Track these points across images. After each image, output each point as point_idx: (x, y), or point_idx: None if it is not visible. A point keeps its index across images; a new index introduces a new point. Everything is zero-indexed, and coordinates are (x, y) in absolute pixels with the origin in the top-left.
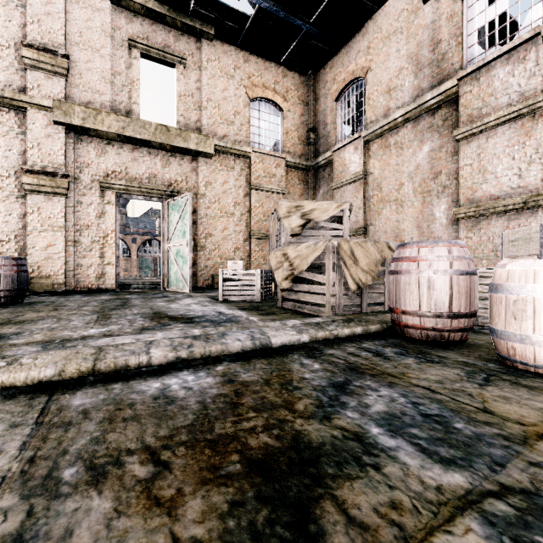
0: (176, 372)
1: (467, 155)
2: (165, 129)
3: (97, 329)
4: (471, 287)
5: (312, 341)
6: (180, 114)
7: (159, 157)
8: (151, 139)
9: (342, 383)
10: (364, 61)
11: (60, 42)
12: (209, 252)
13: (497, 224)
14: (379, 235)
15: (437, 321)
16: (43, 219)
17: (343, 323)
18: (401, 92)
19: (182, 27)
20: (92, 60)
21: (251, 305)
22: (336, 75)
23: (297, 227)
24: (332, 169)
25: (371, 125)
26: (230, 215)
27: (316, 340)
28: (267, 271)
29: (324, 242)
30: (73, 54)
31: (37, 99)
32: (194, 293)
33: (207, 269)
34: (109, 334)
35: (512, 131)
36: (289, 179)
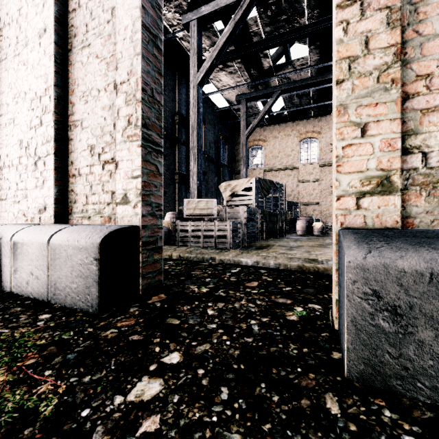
0: None
1: None
2: None
3: None
4: None
5: None
6: None
7: None
8: None
9: None
10: None
11: None
12: None
13: None
14: None
15: None
16: None
17: None
18: None
19: None
20: None
21: None
22: None
23: None
24: None
25: None
26: None
27: None
28: None
29: None
30: None
31: None
32: None
33: None
34: None
35: None
36: None
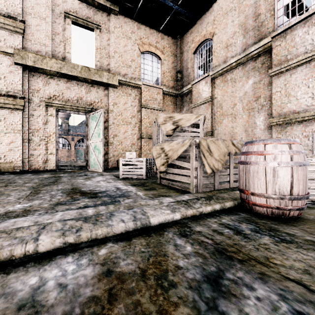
0: (61, 258)
1: (277, 85)
2: (87, 69)
3: (22, 204)
4: (306, 175)
5: (183, 218)
6: (97, 60)
7: (83, 87)
8: (78, 75)
9: (215, 274)
10: (211, 28)
11: (19, 12)
12: (116, 146)
13: (297, 129)
14: (221, 136)
15: (280, 202)
16: (8, 125)
17: (205, 201)
18: (235, 47)
19: (98, 6)
20: (40, 24)
21: (140, 181)
22: (194, 38)
23: (170, 130)
24: (191, 95)
25: (215, 68)
26: (128, 123)
27: (186, 217)
28: (151, 158)
29: (189, 140)
30: (27, 20)
31: (3, 48)
32: (105, 173)
33: (114, 157)
34: (28, 210)
35: (307, 70)
36: (165, 102)
